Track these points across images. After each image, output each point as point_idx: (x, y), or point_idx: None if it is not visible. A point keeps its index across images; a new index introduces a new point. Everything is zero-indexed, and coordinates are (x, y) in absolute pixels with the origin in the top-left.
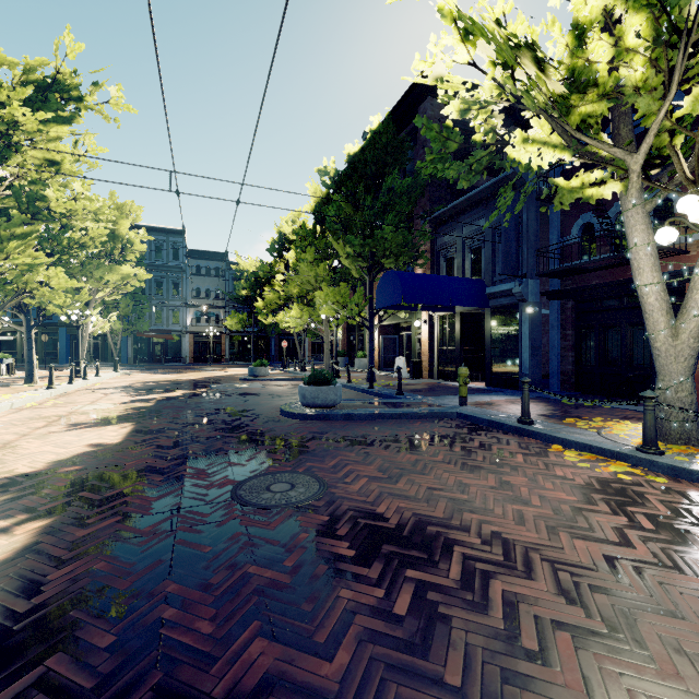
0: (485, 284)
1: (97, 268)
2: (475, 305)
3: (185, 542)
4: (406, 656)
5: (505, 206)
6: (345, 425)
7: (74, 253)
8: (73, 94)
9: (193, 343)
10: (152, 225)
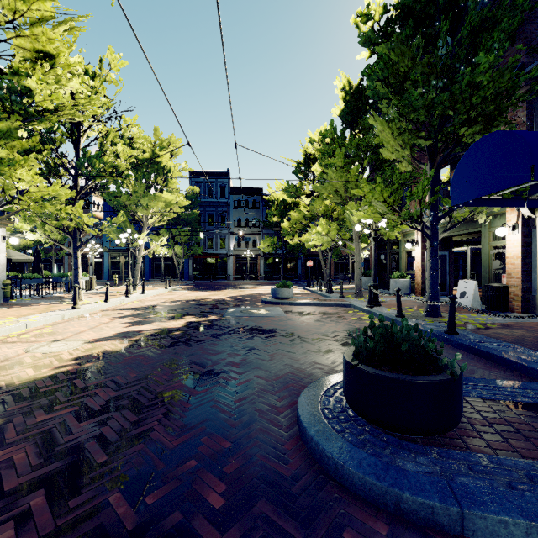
0: None
1: (143, 196)
2: None
3: None
4: None
5: None
6: None
7: (102, 174)
8: None
9: (236, 264)
10: (205, 170)
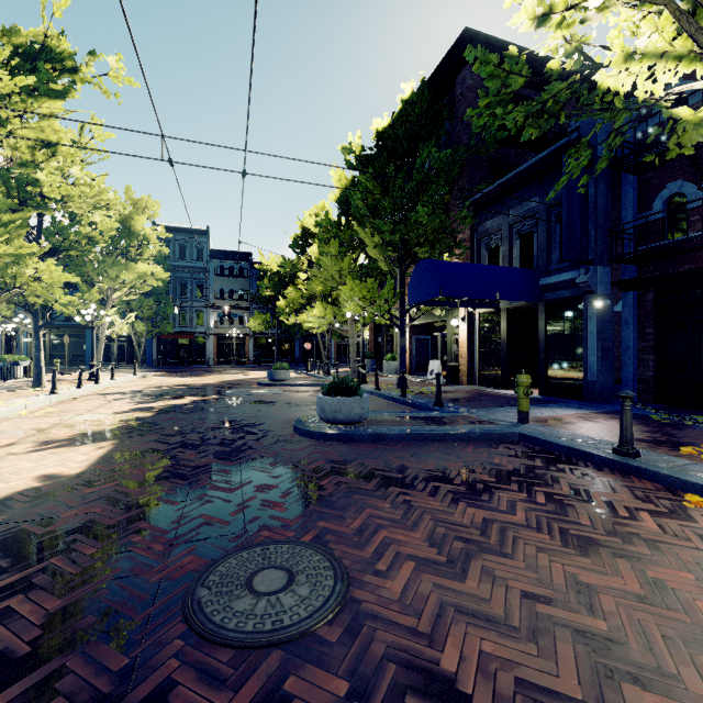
0: (538, 274)
1: (112, 266)
2: (527, 299)
3: None
4: None
5: (578, 169)
6: (374, 449)
7: (81, 248)
8: (67, 64)
9: (217, 345)
10: (176, 226)
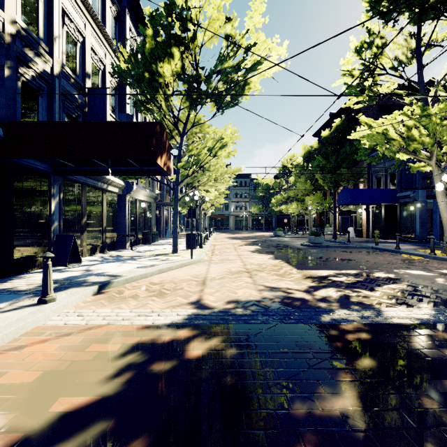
0: (397, 191)
1: None
2: (390, 202)
3: (302, 257)
4: (344, 263)
5: (397, 165)
6: (327, 248)
7: None
8: None
9: (234, 220)
10: None
